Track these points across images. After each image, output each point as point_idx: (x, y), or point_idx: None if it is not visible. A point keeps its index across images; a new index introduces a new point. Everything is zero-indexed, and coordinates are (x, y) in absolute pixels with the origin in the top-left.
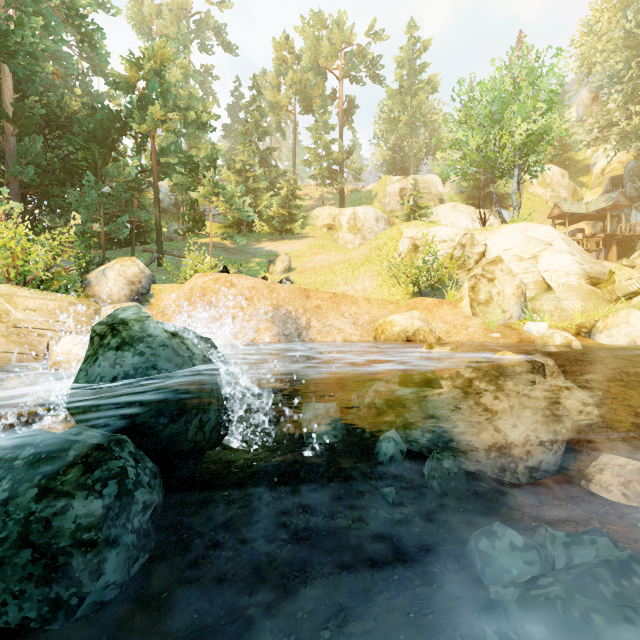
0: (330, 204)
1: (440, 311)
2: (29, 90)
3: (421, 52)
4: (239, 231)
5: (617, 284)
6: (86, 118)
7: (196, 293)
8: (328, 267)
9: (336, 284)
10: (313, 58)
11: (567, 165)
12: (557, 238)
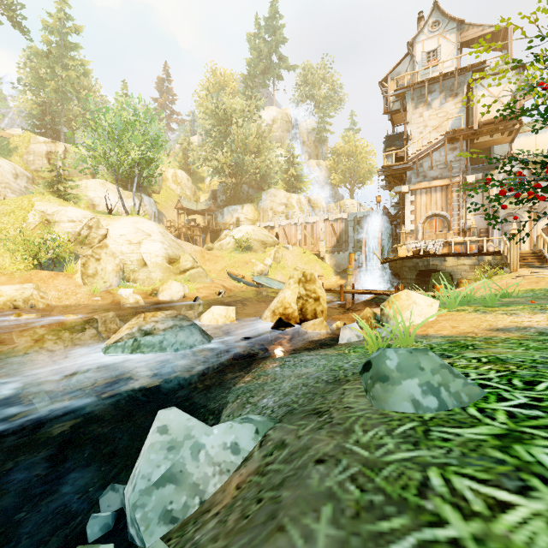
0: None
1: (55, 282)
2: None
3: (73, 31)
4: None
5: (181, 264)
6: None
7: None
8: None
9: None
10: None
11: (192, 173)
12: (156, 231)
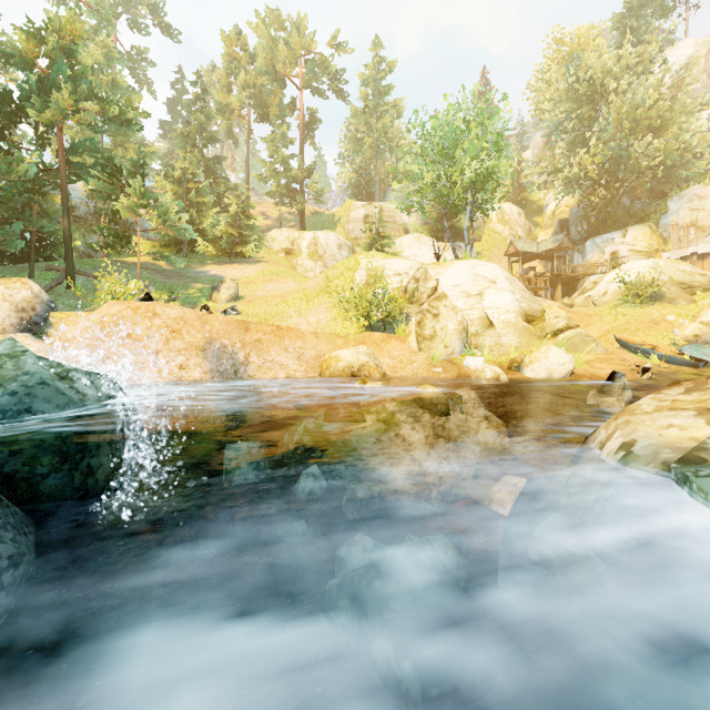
0: (290, 226)
1: (388, 346)
2: None
3: (386, 73)
4: (179, 250)
5: (547, 322)
6: None
7: (109, 323)
8: (281, 297)
9: (288, 316)
10: (269, 61)
11: (524, 204)
12: (501, 276)
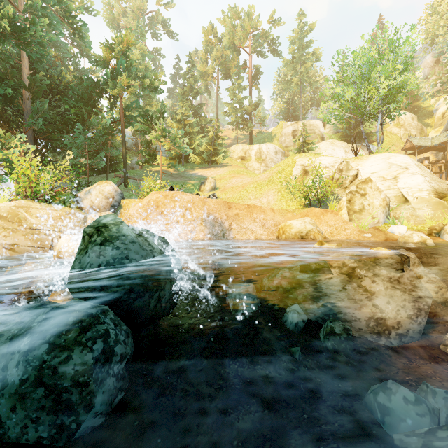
0: (242, 142)
1: (325, 217)
2: (39, 68)
3: (308, 32)
4: (179, 162)
5: None
6: (76, 86)
7: (152, 205)
8: (242, 186)
9: (248, 198)
10: (231, 40)
11: (416, 111)
12: (412, 164)
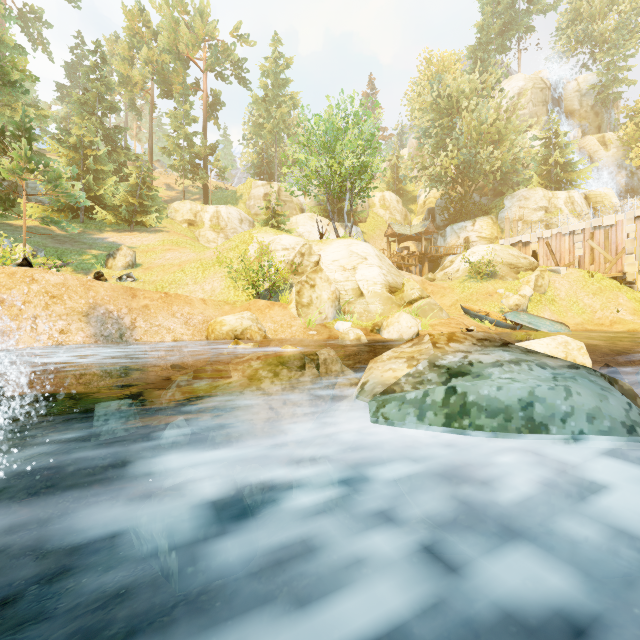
0: (194, 198)
1: (271, 312)
2: None
3: (284, 67)
4: (75, 216)
5: (405, 293)
6: None
7: None
8: (179, 265)
9: (185, 283)
10: (171, 41)
11: (402, 194)
12: (372, 254)
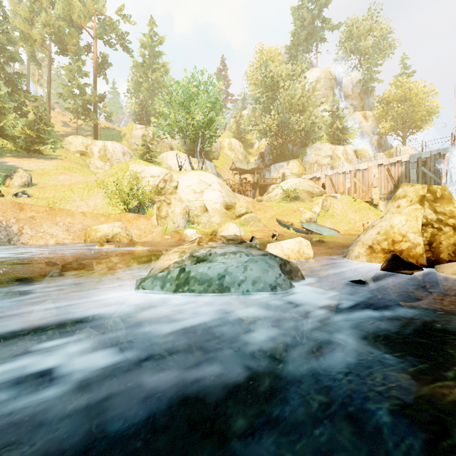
0: (87, 134)
1: (138, 222)
2: None
3: (158, 43)
4: None
5: (236, 209)
6: None
7: None
8: (68, 186)
9: (73, 200)
10: (66, 11)
11: (243, 141)
12: (215, 182)
